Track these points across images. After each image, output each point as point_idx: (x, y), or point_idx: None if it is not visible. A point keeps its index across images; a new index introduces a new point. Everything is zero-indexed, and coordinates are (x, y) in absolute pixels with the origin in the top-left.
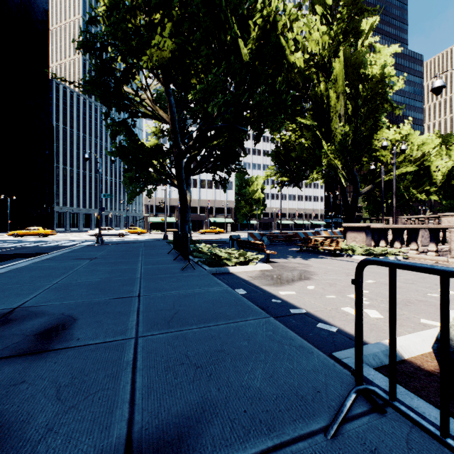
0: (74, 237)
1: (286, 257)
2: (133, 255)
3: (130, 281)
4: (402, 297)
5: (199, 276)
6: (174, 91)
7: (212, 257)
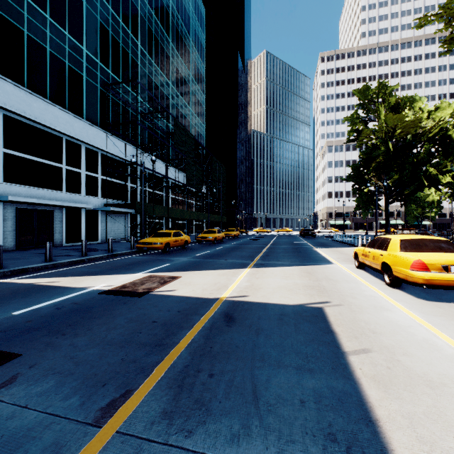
0: None
1: None
2: None
3: None
4: None
5: None
6: None
7: None
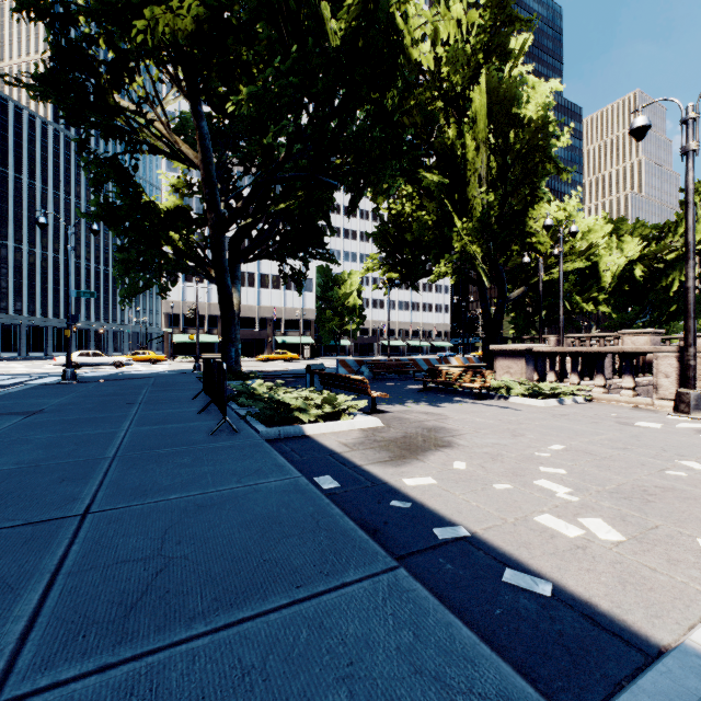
0: (29, 368)
1: (404, 401)
2: (121, 404)
3: (83, 470)
4: (629, 481)
5: (243, 448)
6: (210, 117)
7: (273, 405)
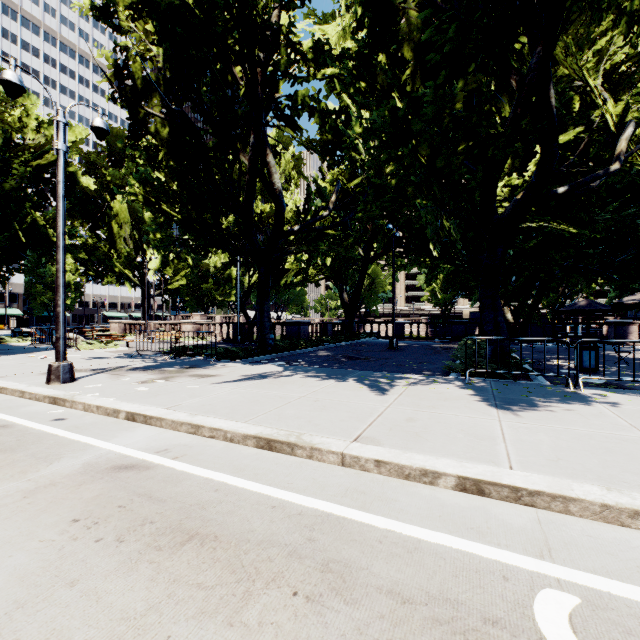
0: None
1: None
2: None
3: None
4: None
5: None
6: None
7: None
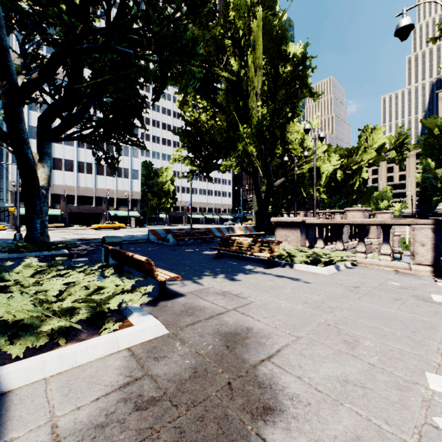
0: None
1: (200, 273)
2: None
3: None
4: None
5: None
6: None
7: None
